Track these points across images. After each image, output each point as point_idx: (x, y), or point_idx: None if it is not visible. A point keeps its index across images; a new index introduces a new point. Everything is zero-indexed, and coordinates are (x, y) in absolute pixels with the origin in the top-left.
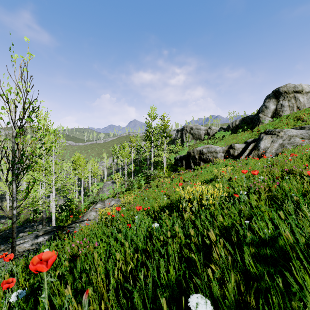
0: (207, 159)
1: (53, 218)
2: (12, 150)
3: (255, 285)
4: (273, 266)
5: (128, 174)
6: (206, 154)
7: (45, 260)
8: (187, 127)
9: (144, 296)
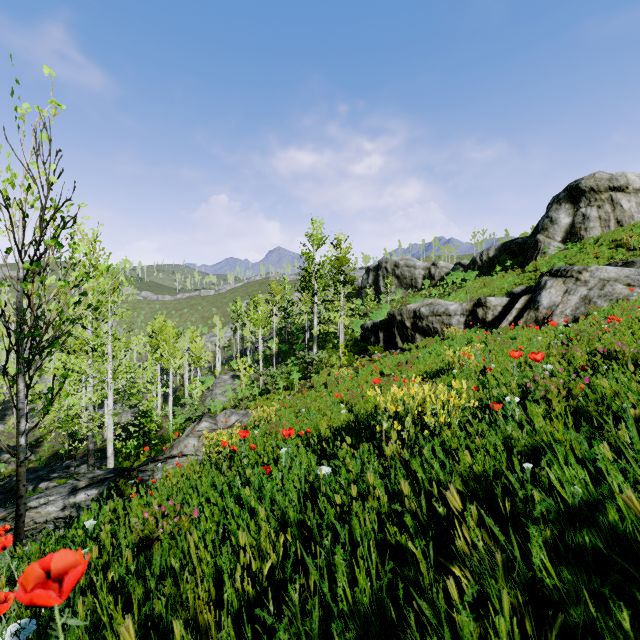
0: (430, 328)
1: (109, 451)
2: (18, 309)
3: (557, 618)
4: (596, 571)
5: (266, 360)
6: (427, 319)
7: (63, 570)
8: (387, 262)
9: (300, 637)
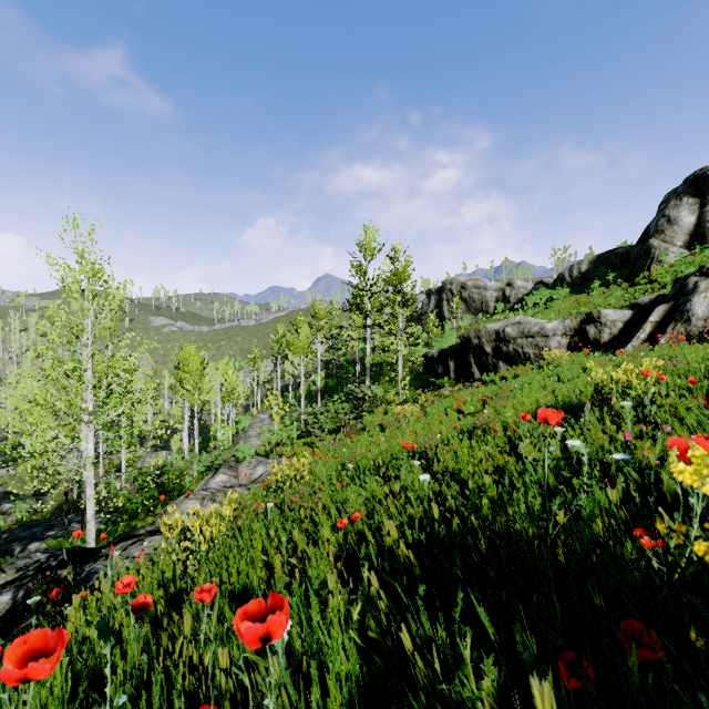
0: (518, 353)
1: (89, 513)
2: None
3: None
4: None
5: (310, 397)
6: (514, 342)
7: None
8: (452, 283)
9: None
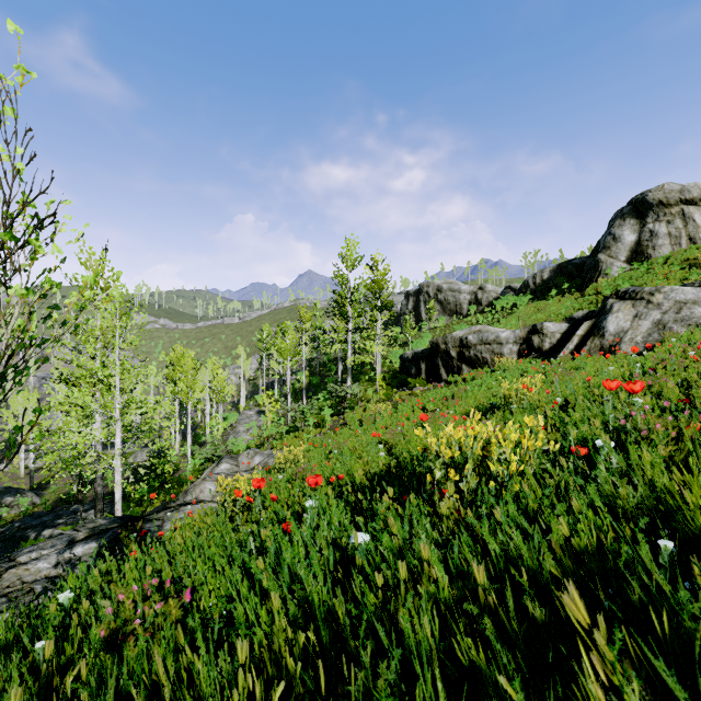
0: (478, 358)
1: (117, 496)
2: None
3: None
4: None
5: (295, 394)
6: (475, 348)
7: None
8: (429, 286)
9: None
